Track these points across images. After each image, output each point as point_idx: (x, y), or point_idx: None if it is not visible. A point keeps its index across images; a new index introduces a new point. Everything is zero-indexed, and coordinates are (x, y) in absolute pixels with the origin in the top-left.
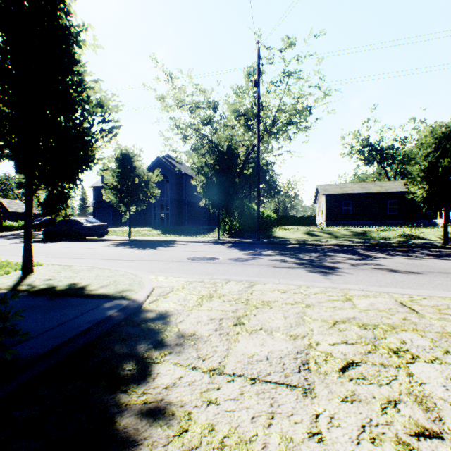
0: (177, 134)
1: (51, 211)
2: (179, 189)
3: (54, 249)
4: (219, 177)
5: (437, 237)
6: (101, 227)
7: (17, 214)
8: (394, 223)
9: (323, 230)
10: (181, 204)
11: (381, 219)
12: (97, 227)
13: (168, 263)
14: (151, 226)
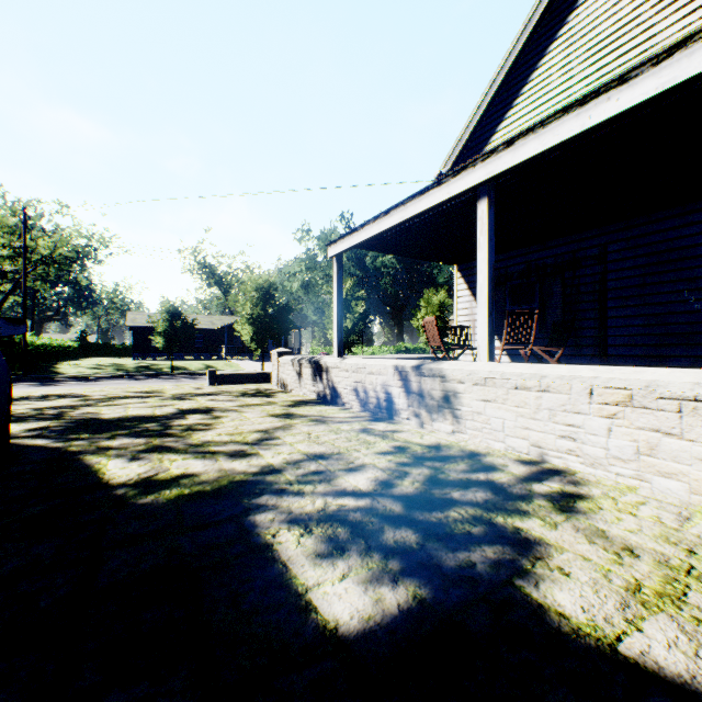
0: None
1: None
2: None
3: None
4: None
5: (196, 368)
6: None
7: None
8: (201, 355)
9: (114, 365)
10: None
11: (190, 352)
12: None
13: None
14: None
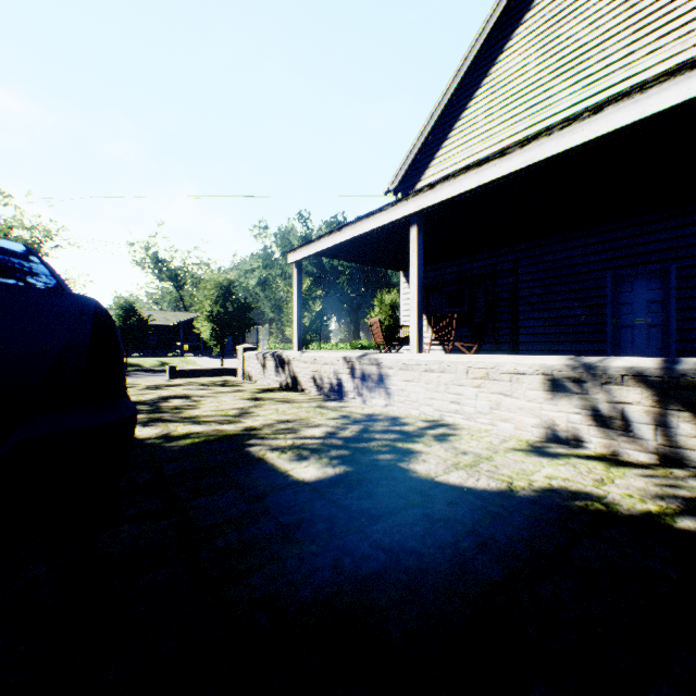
0: None
1: None
2: None
3: None
4: None
5: (151, 364)
6: None
7: None
8: (154, 352)
9: None
10: None
11: (143, 349)
12: None
13: None
14: None
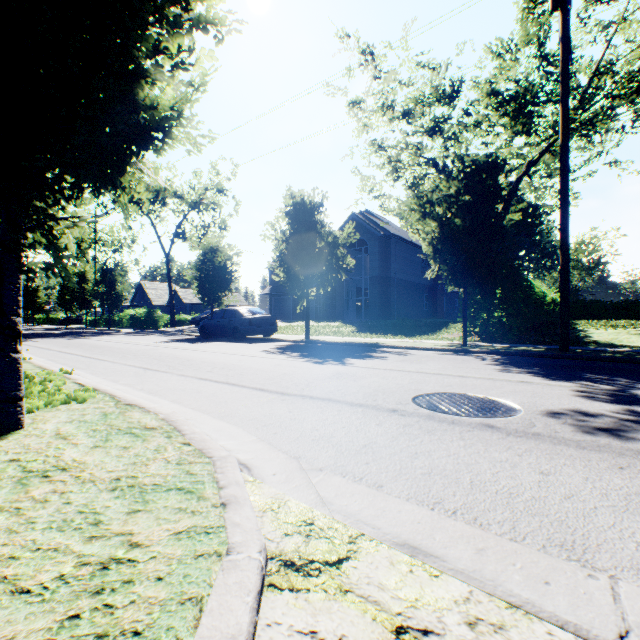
0: (381, 168)
1: (212, 298)
2: (384, 262)
3: (187, 355)
4: (468, 219)
5: None
6: (266, 321)
7: (192, 306)
8: None
9: None
10: (387, 285)
11: None
12: (261, 320)
13: (364, 415)
14: (341, 320)
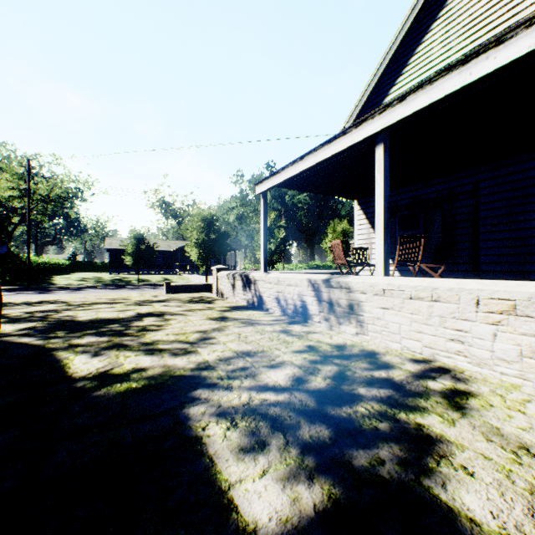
0: None
1: None
2: None
3: None
4: None
5: (157, 280)
6: None
7: None
8: (160, 270)
9: (95, 278)
10: None
11: (152, 268)
12: None
13: None
14: None
